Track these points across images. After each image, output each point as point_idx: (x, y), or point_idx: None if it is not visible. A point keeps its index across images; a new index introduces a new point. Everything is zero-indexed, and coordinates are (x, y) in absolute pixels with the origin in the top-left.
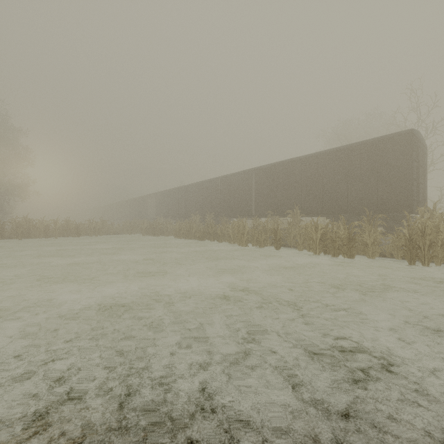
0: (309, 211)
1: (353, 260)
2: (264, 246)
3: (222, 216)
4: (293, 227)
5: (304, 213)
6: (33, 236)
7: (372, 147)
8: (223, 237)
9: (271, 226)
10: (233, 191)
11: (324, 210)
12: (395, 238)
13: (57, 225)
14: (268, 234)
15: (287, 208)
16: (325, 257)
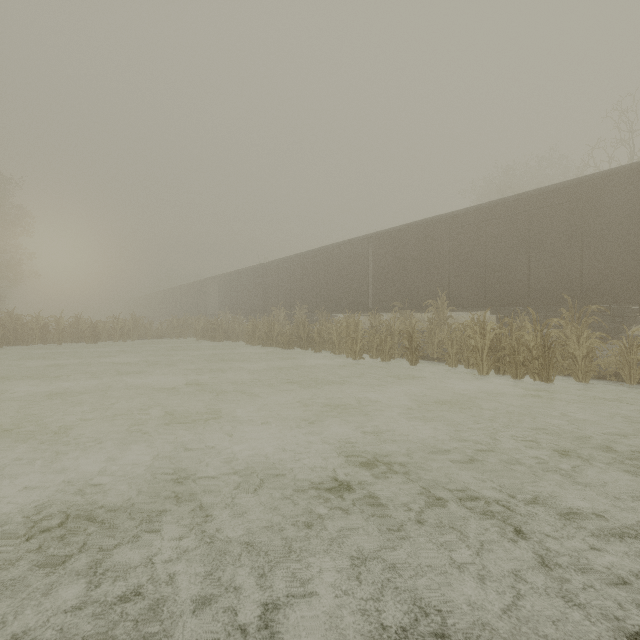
0: (461, 301)
1: (551, 385)
2: (390, 359)
3: (320, 311)
4: (438, 327)
5: (453, 305)
6: (23, 342)
7: (572, 194)
8: (322, 344)
9: (401, 326)
10: (337, 271)
11: (487, 300)
12: (635, 348)
13: (61, 324)
14: (395, 338)
15: (425, 297)
16: (496, 379)
